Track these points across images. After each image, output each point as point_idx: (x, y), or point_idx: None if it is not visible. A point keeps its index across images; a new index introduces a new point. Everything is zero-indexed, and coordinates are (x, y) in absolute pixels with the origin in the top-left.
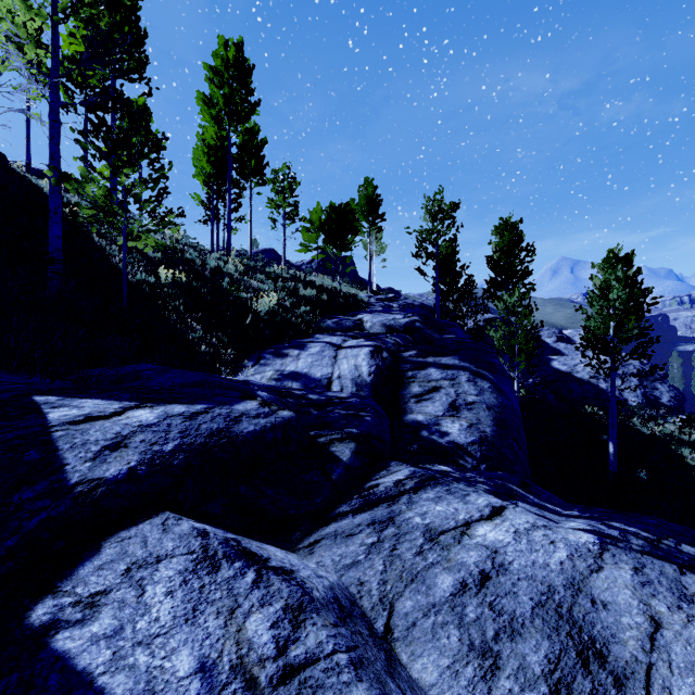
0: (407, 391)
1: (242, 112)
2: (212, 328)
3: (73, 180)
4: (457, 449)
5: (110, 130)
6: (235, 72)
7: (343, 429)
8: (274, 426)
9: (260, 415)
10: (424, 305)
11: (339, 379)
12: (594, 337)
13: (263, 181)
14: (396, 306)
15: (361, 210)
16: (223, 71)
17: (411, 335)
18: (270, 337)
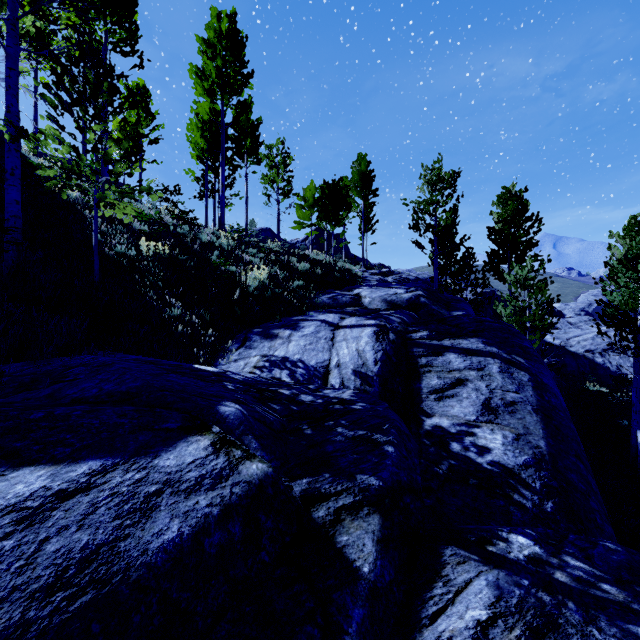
0: (423, 384)
1: (235, 84)
2: (195, 305)
3: (32, 137)
4: (506, 475)
5: (75, 80)
6: (228, 44)
7: (354, 475)
8: (226, 509)
9: (202, 481)
10: (419, 279)
11: (338, 368)
12: (617, 312)
13: (258, 160)
14: (391, 281)
15: (354, 185)
16: (216, 43)
17: (415, 311)
18: (259, 314)
